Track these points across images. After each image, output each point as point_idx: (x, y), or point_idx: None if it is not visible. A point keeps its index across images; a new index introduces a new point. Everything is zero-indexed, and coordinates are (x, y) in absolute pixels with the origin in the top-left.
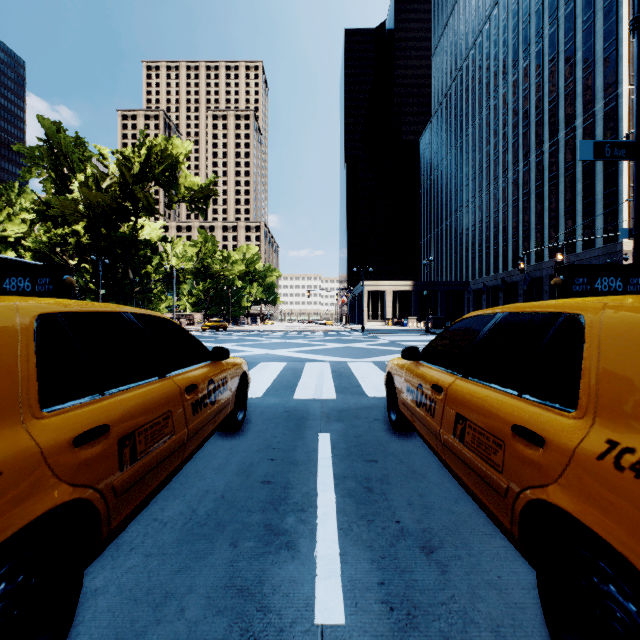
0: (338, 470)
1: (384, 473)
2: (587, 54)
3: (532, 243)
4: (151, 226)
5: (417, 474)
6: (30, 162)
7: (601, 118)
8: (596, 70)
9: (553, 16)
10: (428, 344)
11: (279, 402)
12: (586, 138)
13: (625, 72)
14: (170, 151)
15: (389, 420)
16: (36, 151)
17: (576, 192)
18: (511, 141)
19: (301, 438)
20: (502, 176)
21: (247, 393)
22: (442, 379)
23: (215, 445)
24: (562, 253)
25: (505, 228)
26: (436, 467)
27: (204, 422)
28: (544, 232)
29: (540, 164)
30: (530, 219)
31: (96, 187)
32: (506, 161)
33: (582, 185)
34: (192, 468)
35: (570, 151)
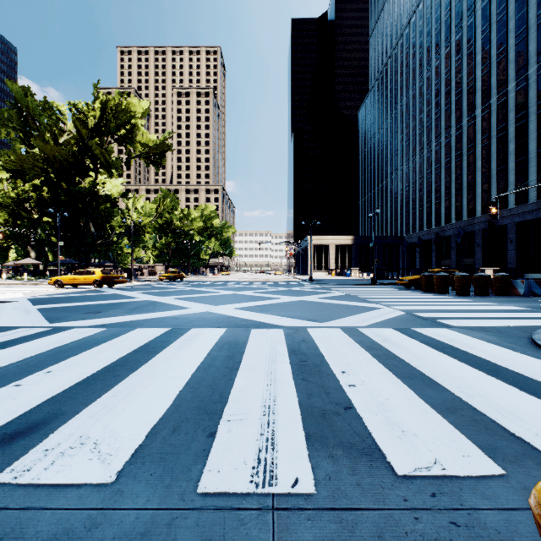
0: None
1: None
2: (520, 22)
3: (464, 200)
4: (112, 182)
5: None
6: None
7: (534, 81)
8: (529, 36)
9: None
10: None
11: (146, 527)
12: (519, 101)
13: None
14: (124, 106)
15: None
16: (5, 113)
17: (508, 152)
18: (444, 108)
19: None
20: (435, 140)
21: None
22: None
23: None
24: None
25: (438, 187)
26: None
27: None
28: (476, 190)
29: (472, 128)
30: (462, 178)
31: (54, 142)
32: (439, 127)
33: (515, 145)
34: None
35: (502, 114)
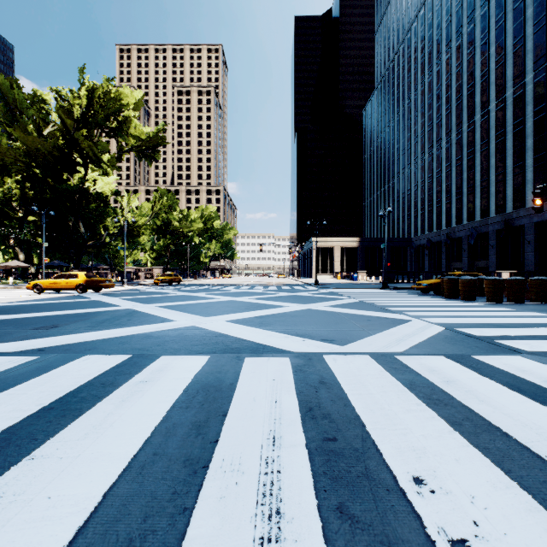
0: None
1: None
2: (539, 9)
3: (477, 200)
4: (104, 180)
5: None
6: None
7: None
8: None
9: None
10: None
11: None
12: (537, 93)
13: None
14: (113, 94)
15: None
16: None
17: (526, 147)
18: (455, 104)
19: None
20: (445, 138)
21: None
22: None
23: None
24: None
25: (448, 187)
26: None
27: None
28: (490, 188)
29: (486, 123)
30: (475, 177)
31: (38, 134)
32: (449, 123)
33: (533, 140)
34: None
35: (519, 107)
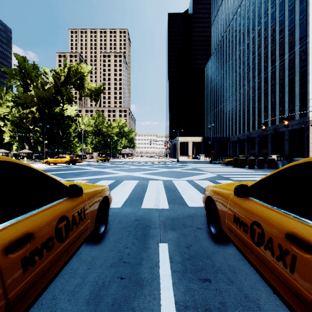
0: (178, 295)
1: (220, 300)
2: (291, 22)
3: (262, 117)
4: (71, 109)
5: (251, 302)
6: (10, 76)
7: (298, 54)
8: (295, 30)
9: (273, 3)
10: (256, 182)
11: (132, 211)
12: (290, 64)
13: (310, 30)
14: (80, 70)
15: (209, 231)
16: (13, 71)
17: (285, 92)
18: (251, 67)
19: (146, 249)
20: (247, 84)
21: (108, 210)
22: (303, 231)
23: (79, 258)
24: (287, 120)
25: (248, 110)
26: (263, 290)
27: (47, 266)
28: (268, 112)
29: (266, 78)
30: (261, 105)
31: (42, 88)
32: (249, 77)
33: (288, 88)
34: (50, 291)
35: (282, 71)
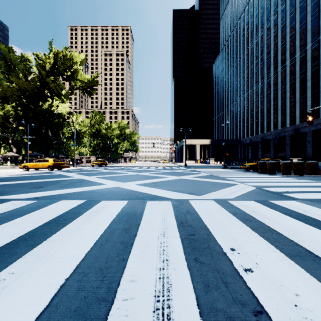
0: None
1: None
2: (314, 7)
3: (279, 117)
4: (62, 105)
5: None
6: None
7: None
8: (320, 15)
9: None
10: None
11: None
12: (314, 55)
13: None
14: (68, 56)
15: None
16: None
17: (307, 87)
18: (266, 61)
19: None
20: (260, 81)
21: None
22: None
23: None
24: None
25: (262, 109)
26: None
27: None
28: (286, 110)
29: (284, 72)
30: (278, 104)
31: (25, 79)
32: (263, 72)
33: (311, 82)
34: None
35: (303, 63)
